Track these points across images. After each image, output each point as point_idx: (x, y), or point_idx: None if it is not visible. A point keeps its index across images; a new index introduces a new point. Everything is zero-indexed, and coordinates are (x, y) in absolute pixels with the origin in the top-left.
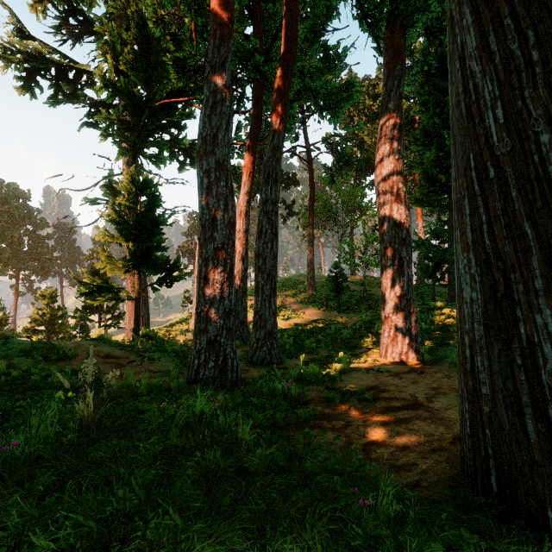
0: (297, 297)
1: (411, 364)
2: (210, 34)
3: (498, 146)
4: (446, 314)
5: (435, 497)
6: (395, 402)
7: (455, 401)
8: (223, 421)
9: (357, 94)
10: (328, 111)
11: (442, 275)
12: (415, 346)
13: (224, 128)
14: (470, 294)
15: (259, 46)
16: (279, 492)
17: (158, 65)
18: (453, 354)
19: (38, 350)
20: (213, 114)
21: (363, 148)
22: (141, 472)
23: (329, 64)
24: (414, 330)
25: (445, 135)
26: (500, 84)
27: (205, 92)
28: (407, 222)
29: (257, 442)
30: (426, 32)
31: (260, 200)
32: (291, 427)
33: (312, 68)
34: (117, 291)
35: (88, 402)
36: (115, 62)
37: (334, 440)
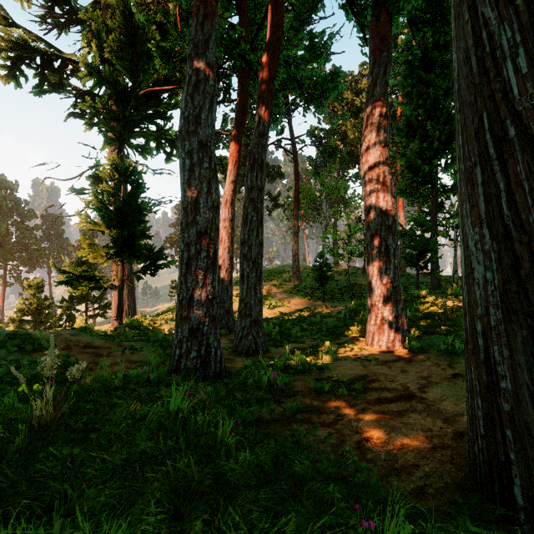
0: (283, 287)
1: (398, 352)
2: (193, 11)
3: (519, 100)
4: (430, 302)
5: (446, 508)
6: (386, 393)
7: (449, 391)
8: (202, 419)
9: (342, 84)
10: (313, 101)
11: (425, 264)
12: (401, 334)
13: (208, 107)
14: (483, 274)
15: (244, 34)
16: (264, 512)
17: (143, 54)
18: (440, 342)
19: (13, 340)
20: (196, 93)
21: (346, 142)
22: (94, 491)
23: (315, 52)
24: (400, 318)
25: (428, 126)
26: (522, 28)
27: (188, 71)
28: (393, 210)
29: (240, 443)
30: (410, 24)
31: (246, 187)
32: (278, 422)
33: (298, 58)
34: (99, 280)
35: (48, 399)
36: (100, 50)
37: (325, 438)
